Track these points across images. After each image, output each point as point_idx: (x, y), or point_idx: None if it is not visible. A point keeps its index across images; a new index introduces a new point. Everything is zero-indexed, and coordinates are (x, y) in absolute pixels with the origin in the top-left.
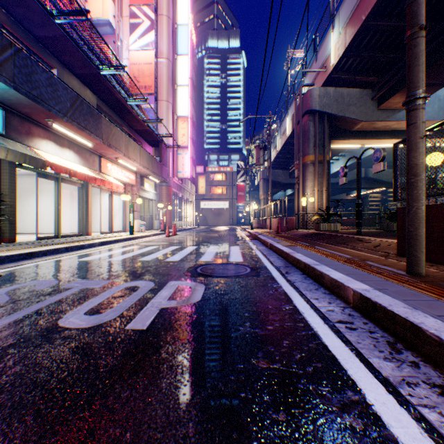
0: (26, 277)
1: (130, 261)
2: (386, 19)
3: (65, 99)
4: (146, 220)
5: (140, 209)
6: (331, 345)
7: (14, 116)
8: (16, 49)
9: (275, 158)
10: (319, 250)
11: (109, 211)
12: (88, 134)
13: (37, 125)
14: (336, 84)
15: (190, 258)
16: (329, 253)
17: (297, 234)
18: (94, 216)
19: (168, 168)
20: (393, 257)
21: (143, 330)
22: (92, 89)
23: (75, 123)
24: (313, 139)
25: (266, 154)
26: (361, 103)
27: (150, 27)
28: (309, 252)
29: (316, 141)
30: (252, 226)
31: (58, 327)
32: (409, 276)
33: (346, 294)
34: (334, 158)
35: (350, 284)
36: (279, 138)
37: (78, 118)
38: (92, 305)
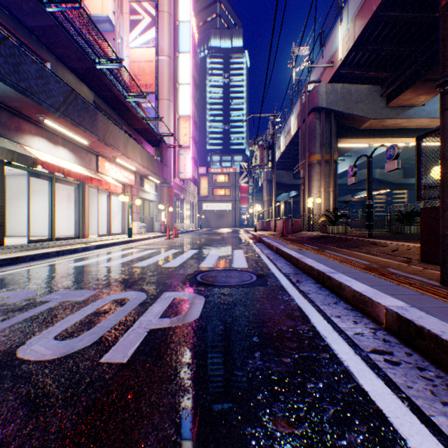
0: (3, 286)
1: (124, 266)
2: (398, 10)
3: (57, 93)
4: (146, 222)
5: (140, 211)
6: (373, 391)
7: (2, 110)
8: (2, 37)
9: (279, 159)
10: (331, 254)
11: (108, 213)
12: (83, 131)
13: (27, 121)
14: (344, 81)
15: (190, 263)
16: (343, 258)
17: (303, 237)
18: (92, 218)
19: (169, 168)
20: (417, 263)
21: (122, 364)
22: (89, 84)
23: (68, 118)
24: (319, 138)
25: (269, 154)
26: (370, 99)
27: (150, 24)
28: (321, 257)
29: (323, 139)
30: (255, 228)
31: (14, 359)
32: (446, 288)
33: (376, 312)
34: (340, 158)
35: (380, 299)
36: (283, 138)
37: (71, 113)
38: (67, 325)
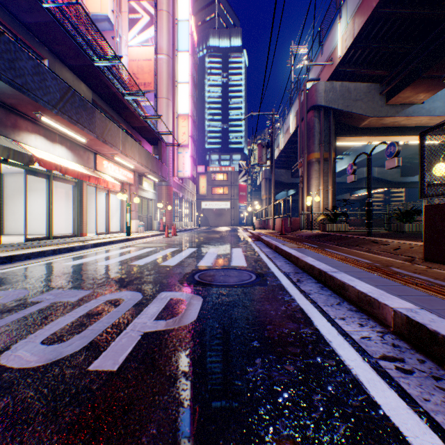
0: None
1: (121, 265)
2: (398, 6)
3: (54, 90)
4: (145, 220)
5: (139, 209)
6: (387, 405)
7: None
8: None
9: (278, 157)
10: (331, 253)
11: (106, 211)
12: (80, 129)
13: (24, 118)
14: (343, 79)
15: (188, 262)
16: (344, 257)
17: (302, 235)
18: (90, 216)
19: (168, 167)
20: (420, 262)
21: (112, 373)
22: (87, 82)
23: (66, 116)
24: (318, 136)
25: (268, 153)
26: (369, 97)
27: (149, 22)
28: (321, 256)
29: (322, 137)
30: (254, 227)
31: None
32: None
33: (383, 314)
34: (338, 157)
35: (387, 300)
36: (281, 136)
37: (69, 111)
38: (56, 328)
